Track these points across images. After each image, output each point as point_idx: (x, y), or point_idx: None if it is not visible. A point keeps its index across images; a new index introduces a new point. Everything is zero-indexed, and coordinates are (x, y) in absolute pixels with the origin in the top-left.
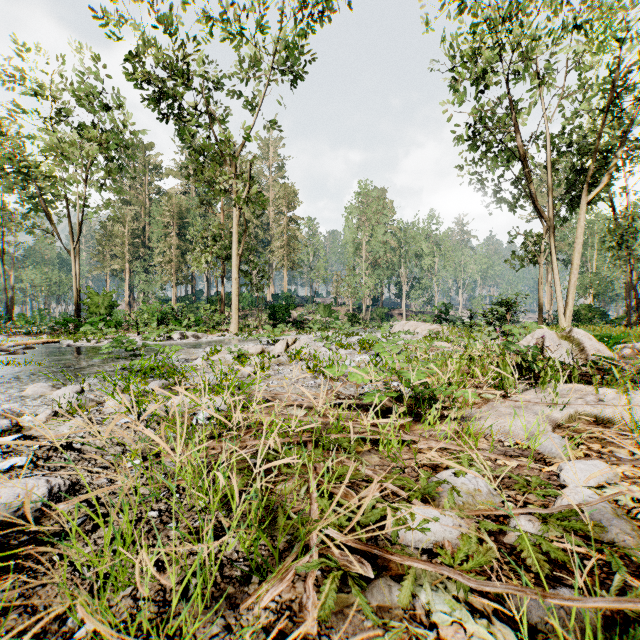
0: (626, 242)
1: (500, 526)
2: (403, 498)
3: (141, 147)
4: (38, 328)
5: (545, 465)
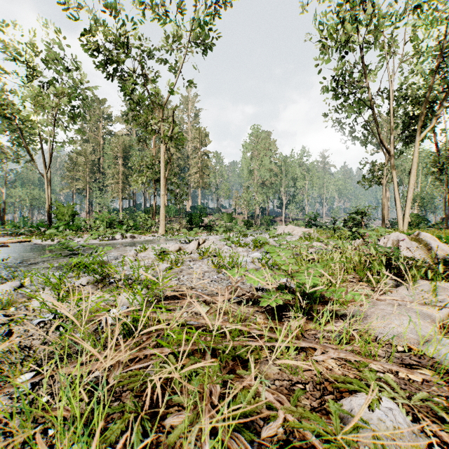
0: (445, 168)
1: None
2: None
3: (97, 102)
4: (19, 231)
5: None
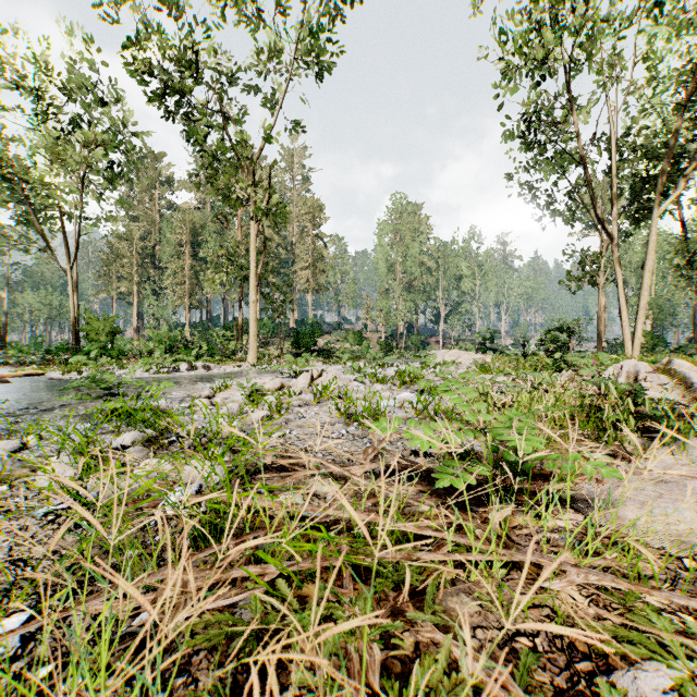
0: (696, 260)
1: None
2: None
3: (151, 157)
4: (28, 358)
5: None
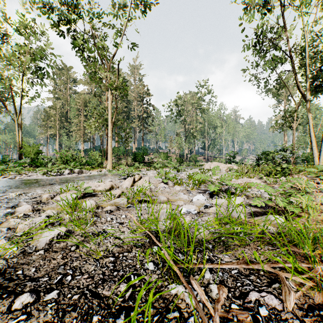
0: None
1: None
2: None
3: (65, 68)
4: None
5: None
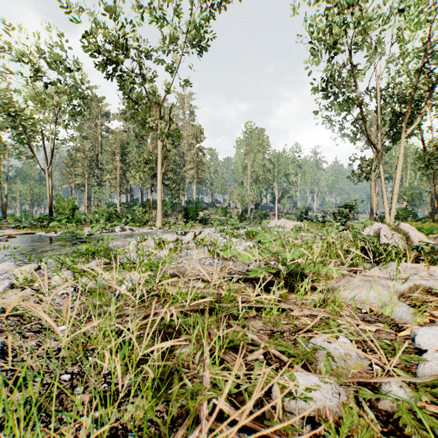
0: (431, 164)
1: (377, 395)
2: (284, 361)
3: (95, 99)
4: (22, 224)
5: (399, 330)
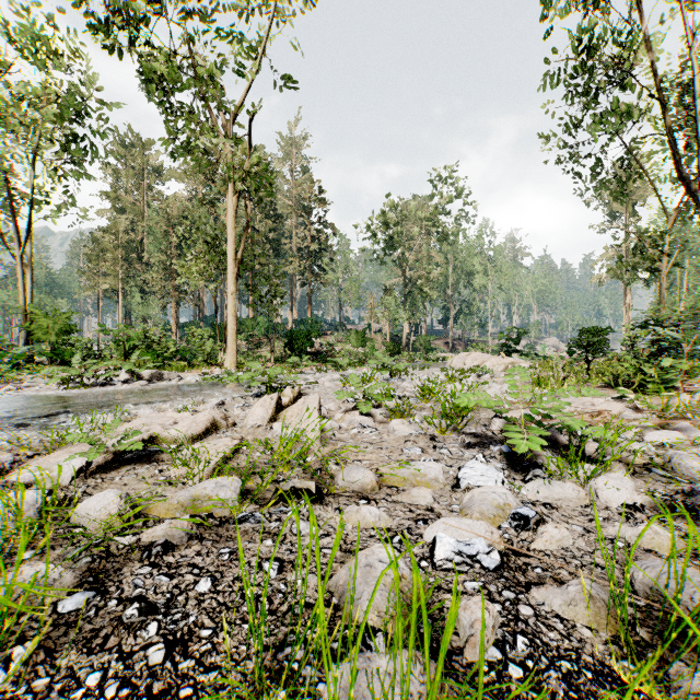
0: None
1: None
2: None
3: (138, 144)
4: None
5: None
